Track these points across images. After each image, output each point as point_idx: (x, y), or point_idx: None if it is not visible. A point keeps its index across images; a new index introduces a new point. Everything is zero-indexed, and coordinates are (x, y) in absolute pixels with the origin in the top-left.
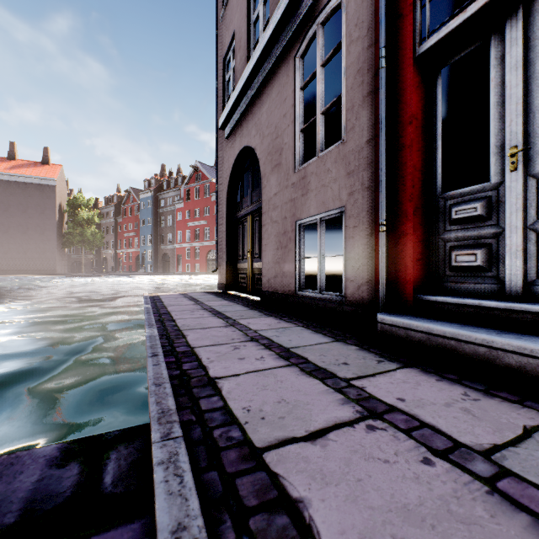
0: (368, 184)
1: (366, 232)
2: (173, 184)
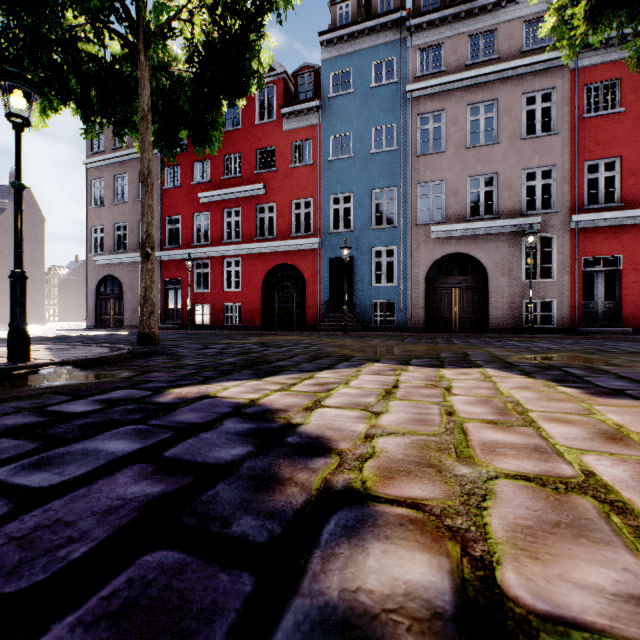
0: (158, 304)
1: (158, 312)
2: None
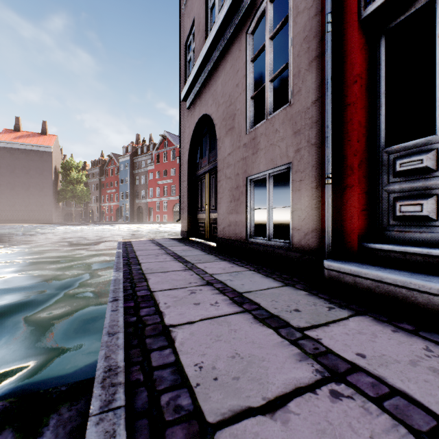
0: (314, 141)
1: (312, 185)
2: (145, 149)
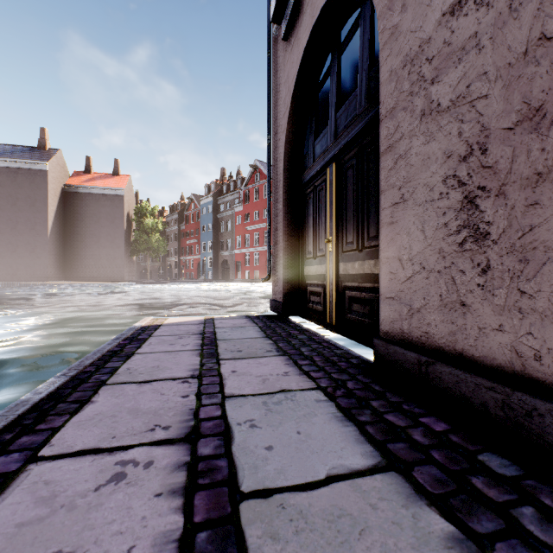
0: None
1: None
2: (232, 187)
